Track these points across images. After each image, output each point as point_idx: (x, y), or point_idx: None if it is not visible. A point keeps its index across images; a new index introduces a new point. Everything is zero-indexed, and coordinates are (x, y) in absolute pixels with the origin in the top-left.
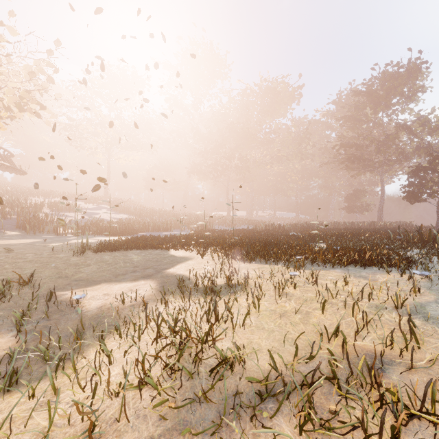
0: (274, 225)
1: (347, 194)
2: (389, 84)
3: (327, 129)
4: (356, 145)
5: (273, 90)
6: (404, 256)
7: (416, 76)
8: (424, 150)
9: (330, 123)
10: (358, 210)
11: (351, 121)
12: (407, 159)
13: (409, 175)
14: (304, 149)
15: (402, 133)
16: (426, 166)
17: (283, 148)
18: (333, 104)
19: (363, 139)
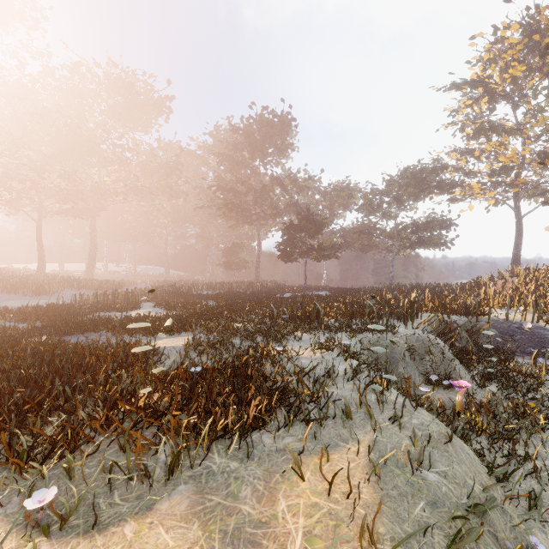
0: (115, 293)
1: (225, 248)
2: (265, 131)
3: (204, 165)
4: (234, 191)
5: (128, 85)
6: (312, 390)
7: (287, 131)
8: (294, 208)
9: (207, 158)
10: (236, 267)
11: (230, 162)
12: (280, 215)
13: (283, 233)
14: (175, 183)
15: (276, 188)
16: (297, 224)
17: (145, 176)
18: (211, 137)
19: (241, 185)
